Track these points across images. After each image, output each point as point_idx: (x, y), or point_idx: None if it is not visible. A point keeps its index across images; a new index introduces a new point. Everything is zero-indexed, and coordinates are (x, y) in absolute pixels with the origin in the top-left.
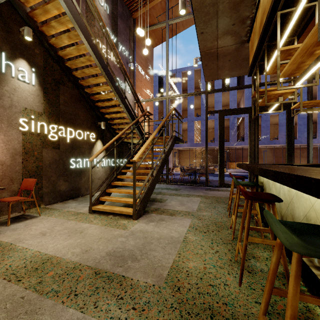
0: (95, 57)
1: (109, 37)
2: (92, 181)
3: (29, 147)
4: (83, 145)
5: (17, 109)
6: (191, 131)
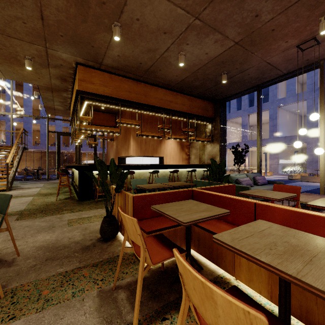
0: None
1: None
2: None
3: None
4: None
5: None
6: (29, 133)
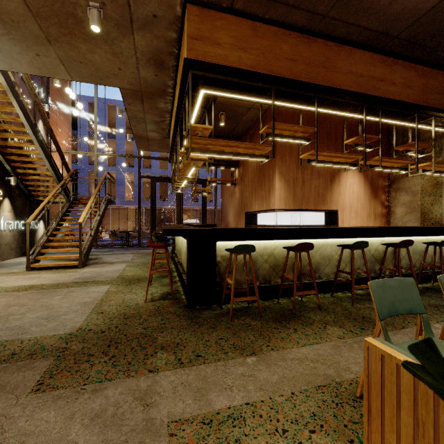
0: (25, 121)
1: (37, 97)
2: None
3: None
4: None
5: None
6: (121, 184)
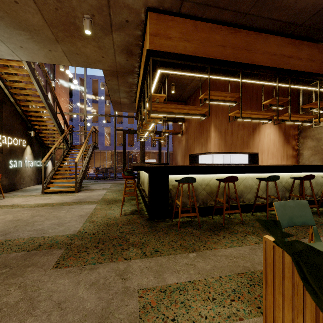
0: (41, 94)
1: (48, 77)
2: (24, 178)
3: None
4: (17, 149)
5: None
6: (102, 135)
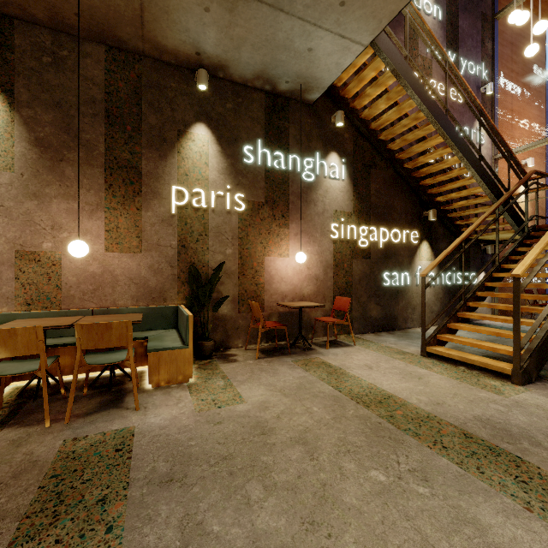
0: (427, 111)
1: (449, 65)
2: (414, 308)
3: (339, 258)
4: (400, 251)
5: (329, 214)
6: None
